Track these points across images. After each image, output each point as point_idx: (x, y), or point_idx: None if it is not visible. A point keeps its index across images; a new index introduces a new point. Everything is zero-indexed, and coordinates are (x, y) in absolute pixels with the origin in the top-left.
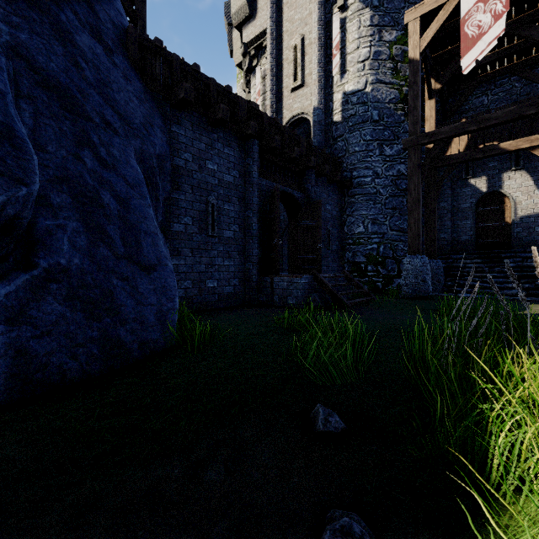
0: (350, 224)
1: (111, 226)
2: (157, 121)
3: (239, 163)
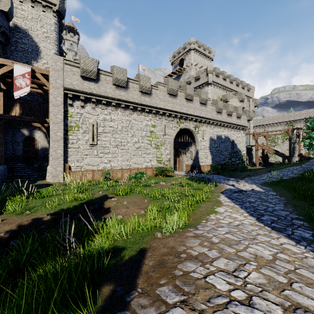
0: None
1: None
2: None
3: None
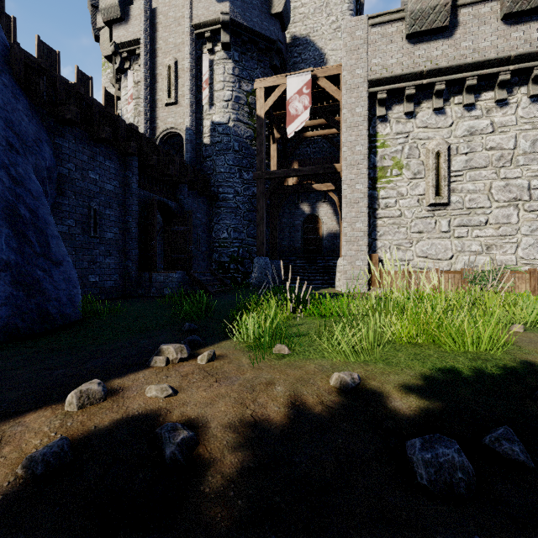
0: (217, 230)
1: (29, 231)
2: (43, 136)
3: (119, 175)
